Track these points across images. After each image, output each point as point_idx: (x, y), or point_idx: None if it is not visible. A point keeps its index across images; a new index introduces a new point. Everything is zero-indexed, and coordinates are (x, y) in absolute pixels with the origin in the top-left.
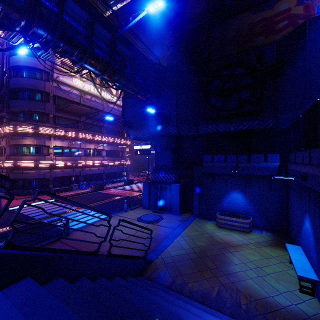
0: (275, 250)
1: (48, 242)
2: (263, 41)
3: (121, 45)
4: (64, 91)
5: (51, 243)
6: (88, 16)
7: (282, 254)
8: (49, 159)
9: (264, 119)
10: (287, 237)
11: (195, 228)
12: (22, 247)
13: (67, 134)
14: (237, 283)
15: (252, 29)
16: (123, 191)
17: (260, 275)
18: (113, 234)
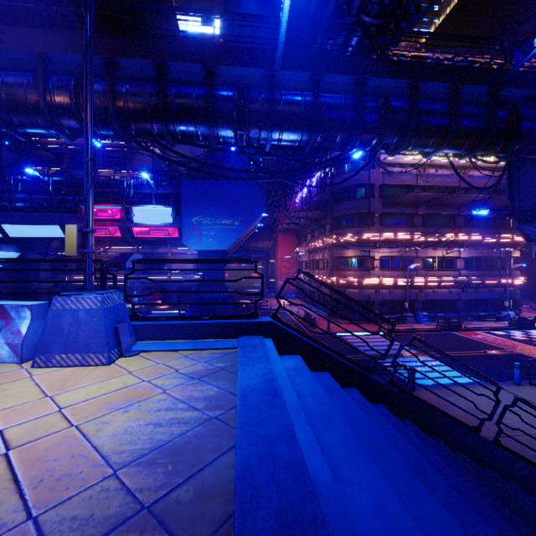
0: None
1: None
2: None
3: (510, 89)
4: (393, 174)
5: None
6: (450, 84)
7: None
8: (374, 275)
9: None
10: None
11: None
12: (400, 388)
13: (397, 238)
14: None
15: None
16: (507, 340)
17: None
18: (503, 415)
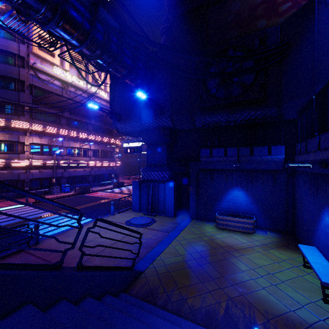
0: (285, 253)
1: (9, 253)
2: (265, 25)
3: (104, 11)
4: (43, 80)
5: (12, 255)
6: None
7: (293, 256)
8: (24, 157)
9: (267, 109)
10: (294, 237)
11: (193, 231)
12: None
13: (46, 130)
14: (248, 295)
15: (253, 11)
16: (112, 194)
17: (273, 283)
18: (85, 238)
